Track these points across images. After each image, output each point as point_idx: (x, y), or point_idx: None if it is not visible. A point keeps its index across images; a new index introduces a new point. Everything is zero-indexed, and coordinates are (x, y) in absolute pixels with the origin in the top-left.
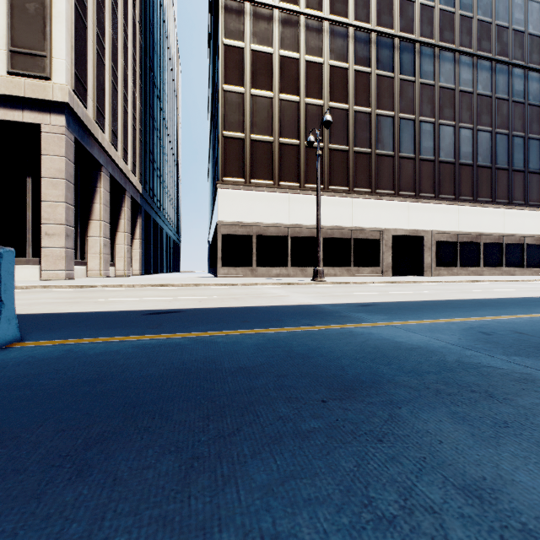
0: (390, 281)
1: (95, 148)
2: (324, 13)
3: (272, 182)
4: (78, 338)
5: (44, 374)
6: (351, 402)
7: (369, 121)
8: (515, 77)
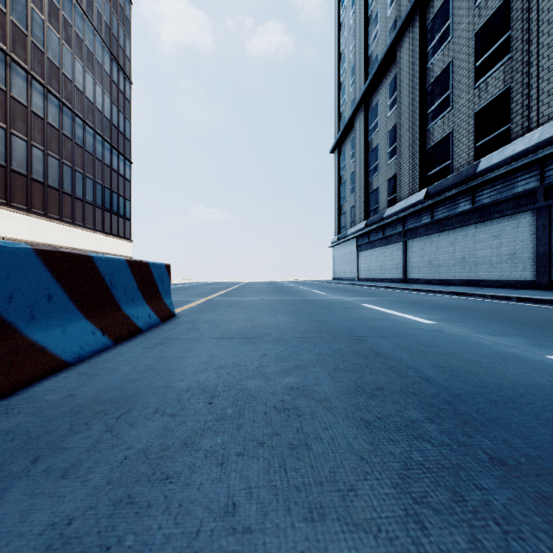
0: None
1: None
2: None
3: None
4: None
5: None
6: None
7: None
8: (78, 124)
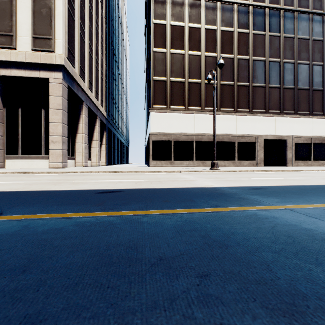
0: (264, 170)
1: (79, 91)
2: None
3: (184, 107)
4: (41, 213)
5: None
6: None
7: (248, 65)
8: None
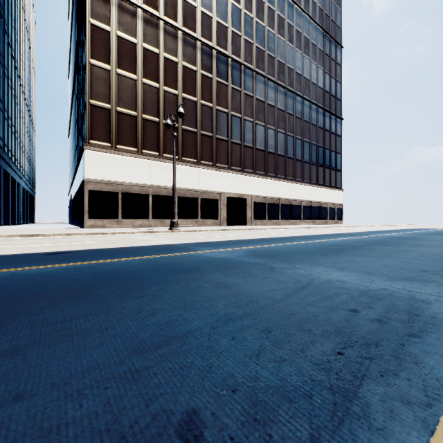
0: (223, 229)
1: None
2: (179, 24)
3: (136, 149)
4: (8, 269)
5: (15, 282)
6: (187, 274)
7: (212, 113)
8: (297, 102)
